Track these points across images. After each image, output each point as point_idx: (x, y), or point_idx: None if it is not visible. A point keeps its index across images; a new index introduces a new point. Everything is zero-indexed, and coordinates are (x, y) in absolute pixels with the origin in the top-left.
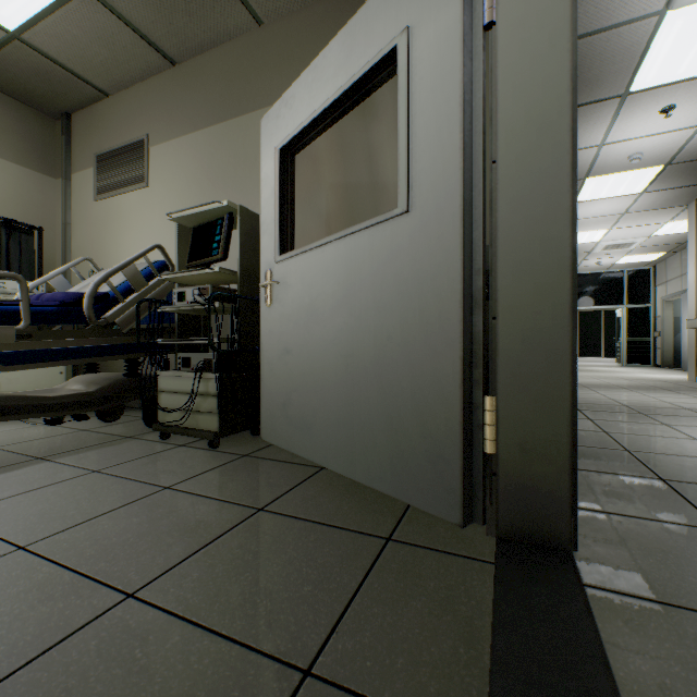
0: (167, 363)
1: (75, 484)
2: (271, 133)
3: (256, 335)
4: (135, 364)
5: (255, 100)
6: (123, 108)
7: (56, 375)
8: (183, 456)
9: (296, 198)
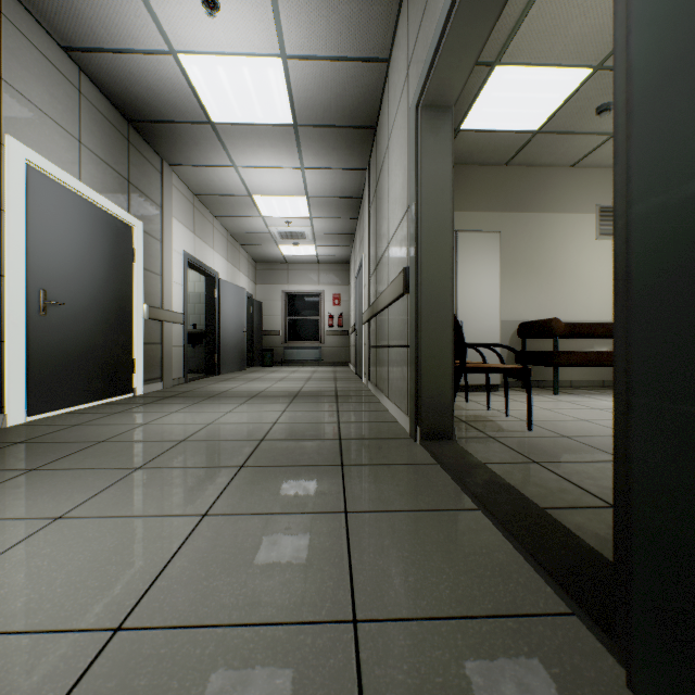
0: None
1: None
2: None
3: None
4: None
5: None
6: None
7: None
8: None
9: None
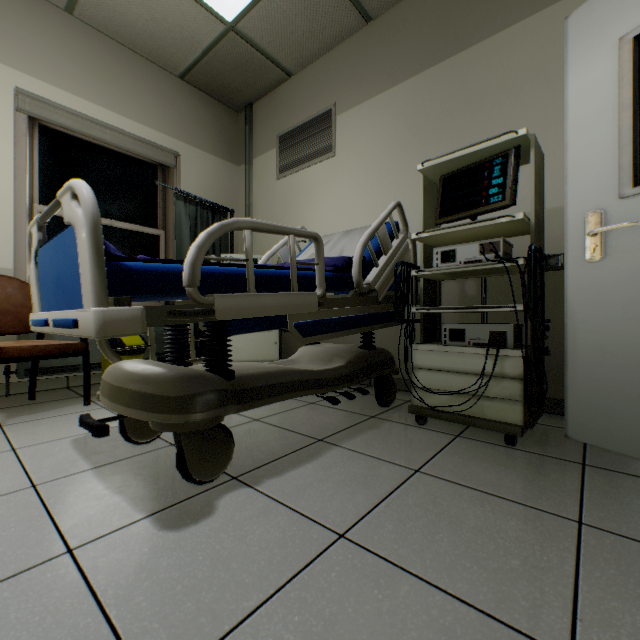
0: (411, 335)
1: (424, 492)
2: (601, 24)
3: (539, 302)
4: (370, 335)
5: (481, 29)
6: (307, 84)
7: (271, 345)
8: (492, 456)
9: (550, 132)
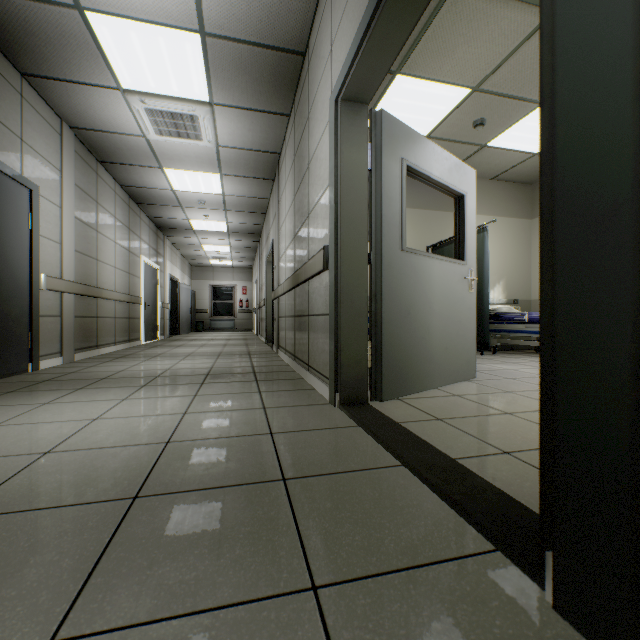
0: None
1: None
2: None
3: None
4: None
5: None
6: None
7: None
8: None
9: None
